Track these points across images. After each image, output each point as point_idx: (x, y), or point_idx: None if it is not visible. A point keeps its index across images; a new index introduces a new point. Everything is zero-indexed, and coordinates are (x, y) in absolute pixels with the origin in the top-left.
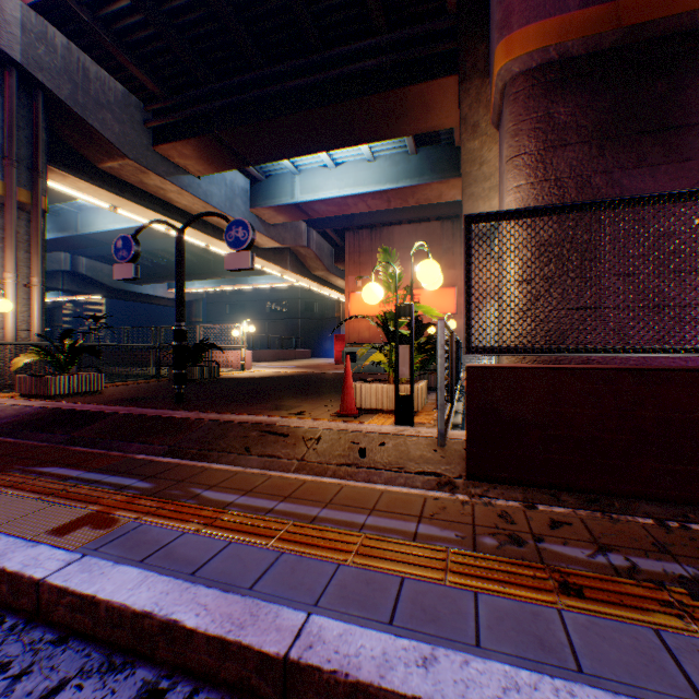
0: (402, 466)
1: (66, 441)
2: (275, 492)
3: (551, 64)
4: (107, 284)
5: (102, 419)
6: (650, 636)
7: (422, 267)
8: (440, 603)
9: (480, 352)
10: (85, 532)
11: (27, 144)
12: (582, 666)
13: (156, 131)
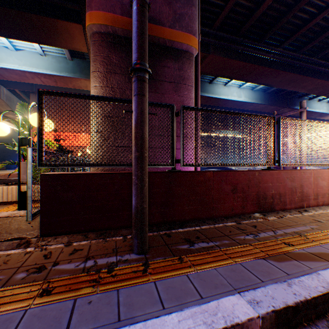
0: None
1: None
2: None
3: (110, 34)
4: None
5: None
6: (70, 304)
7: (32, 116)
8: None
9: (49, 166)
10: None
11: None
12: None
13: None
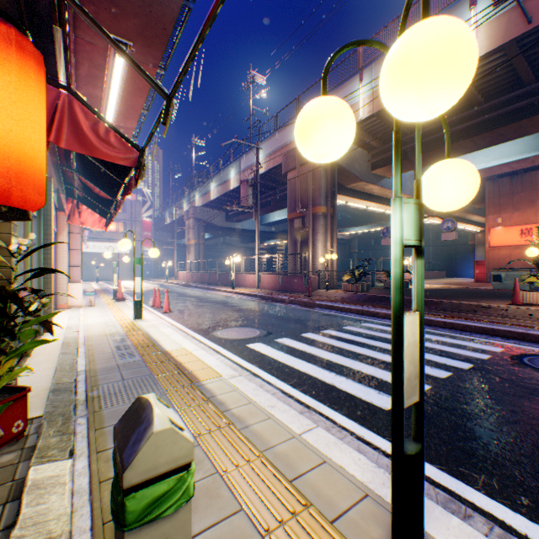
0: None
1: None
2: (496, 319)
3: None
4: None
5: None
6: None
7: None
8: None
9: None
10: (448, 318)
11: (331, 189)
12: None
13: (372, 163)
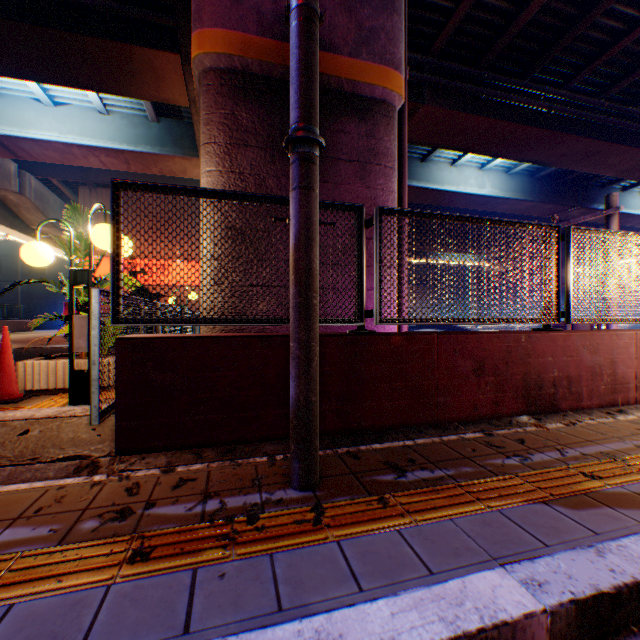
0: (39, 456)
1: None
2: None
3: (237, 72)
4: None
5: None
6: (187, 578)
7: (97, 230)
8: None
9: (132, 322)
10: None
11: None
12: None
13: None
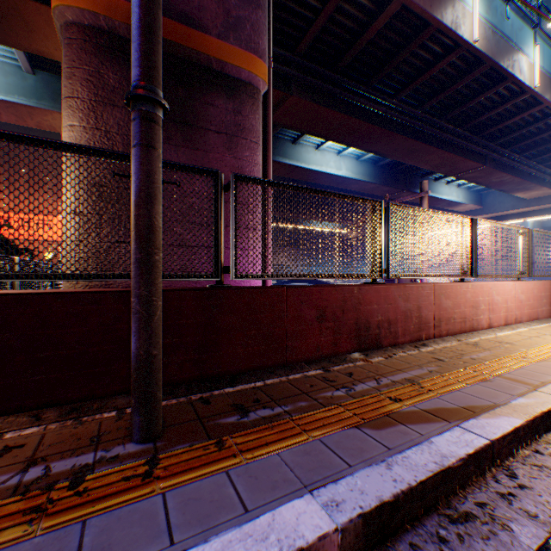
0: None
1: None
2: None
3: (103, 31)
4: None
5: None
6: None
7: None
8: None
9: None
10: None
11: None
12: None
13: None
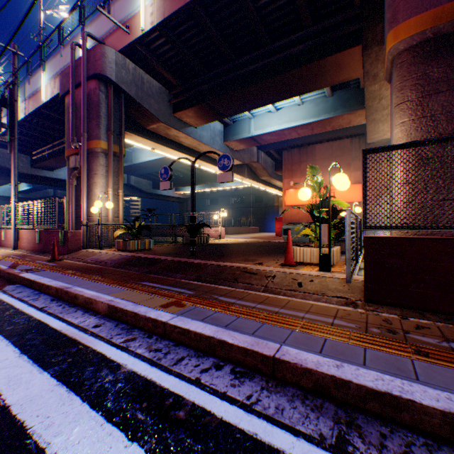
0: (323, 293)
1: (146, 272)
2: (254, 300)
3: (427, 41)
4: (144, 190)
5: (160, 262)
6: None
7: (335, 178)
8: (345, 349)
9: (372, 228)
10: (174, 307)
11: (117, 122)
12: (419, 378)
13: (175, 105)
